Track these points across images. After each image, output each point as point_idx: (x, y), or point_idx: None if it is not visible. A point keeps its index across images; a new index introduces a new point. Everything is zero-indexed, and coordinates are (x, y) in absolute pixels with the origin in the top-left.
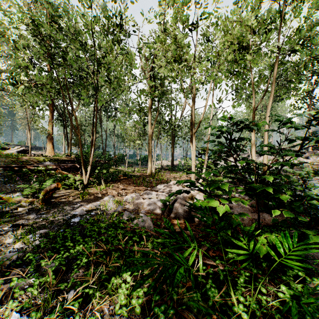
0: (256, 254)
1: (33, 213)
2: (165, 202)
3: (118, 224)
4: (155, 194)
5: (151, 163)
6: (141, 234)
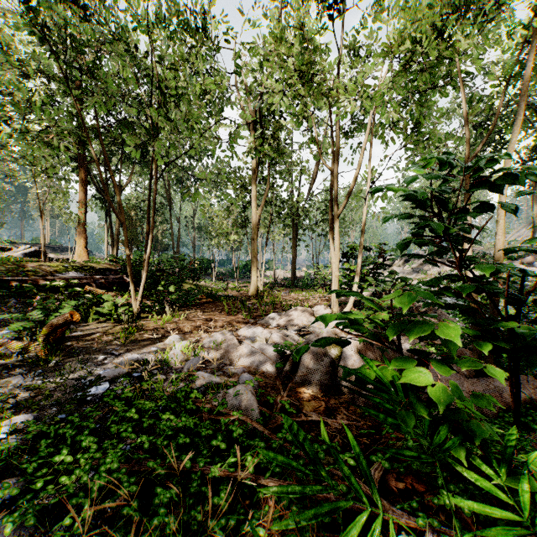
0: (515, 497)
1: (20, 371)
2: (282, 351)
3: (184, 402)
4: (264, 333)
5: (256, 274)
6: (231, 430)
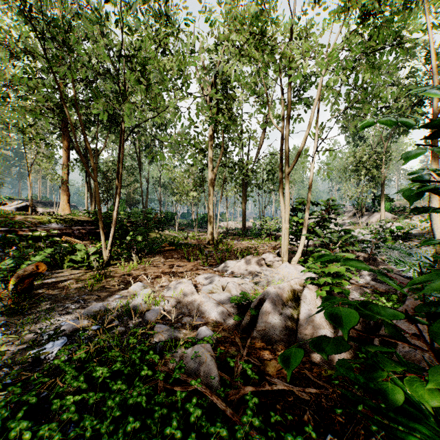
0: None
1: None
2: (239, 302)
3: (139, 365)
4: (220, 280)
5: (212, 225)
6: (188, 409)
